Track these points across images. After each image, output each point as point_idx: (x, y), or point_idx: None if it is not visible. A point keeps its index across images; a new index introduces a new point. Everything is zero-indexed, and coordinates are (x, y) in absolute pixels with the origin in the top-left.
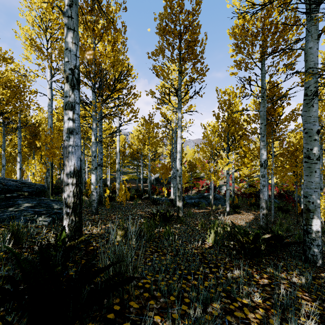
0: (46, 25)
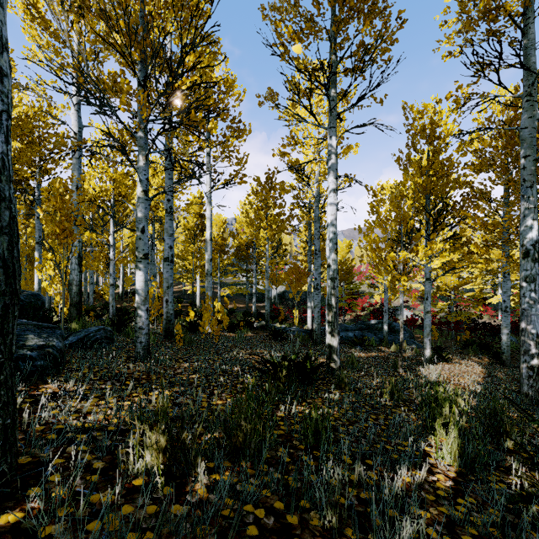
0: None
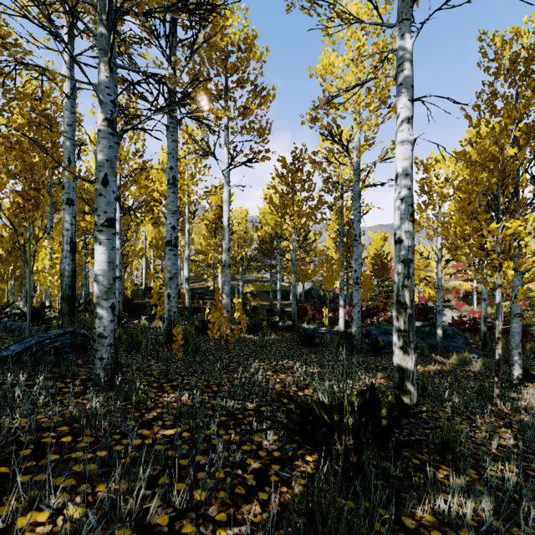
0: None
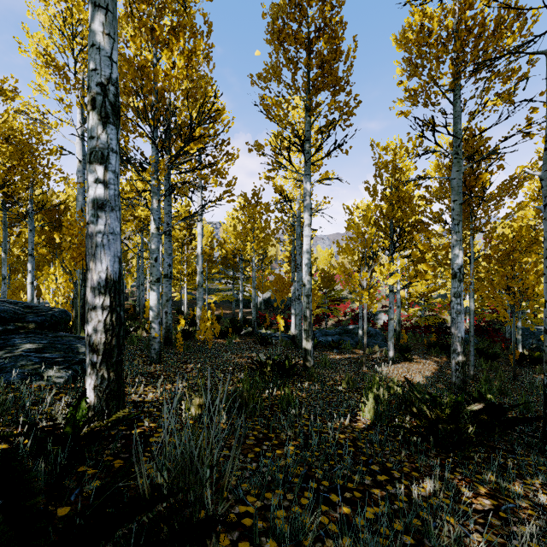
0: (72, 30)
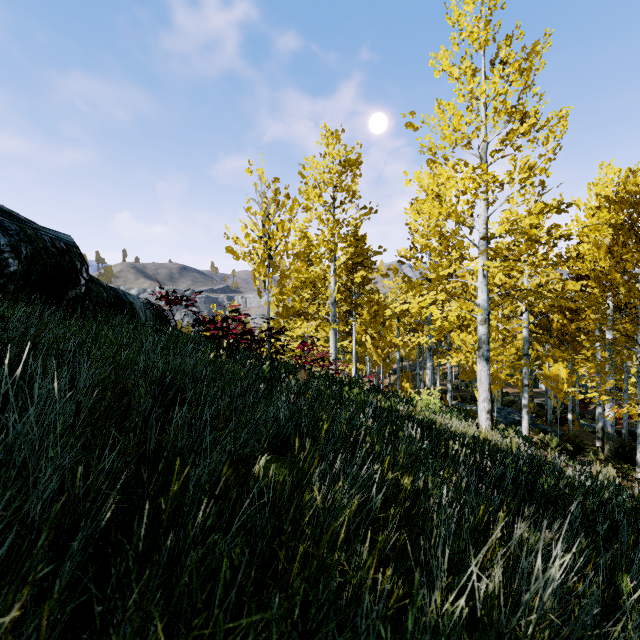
0: None
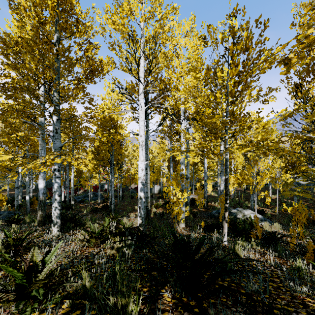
0: None
